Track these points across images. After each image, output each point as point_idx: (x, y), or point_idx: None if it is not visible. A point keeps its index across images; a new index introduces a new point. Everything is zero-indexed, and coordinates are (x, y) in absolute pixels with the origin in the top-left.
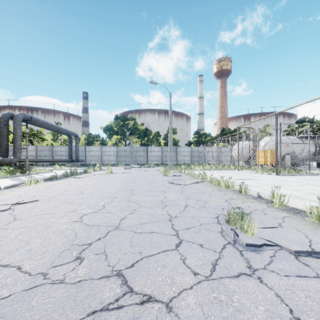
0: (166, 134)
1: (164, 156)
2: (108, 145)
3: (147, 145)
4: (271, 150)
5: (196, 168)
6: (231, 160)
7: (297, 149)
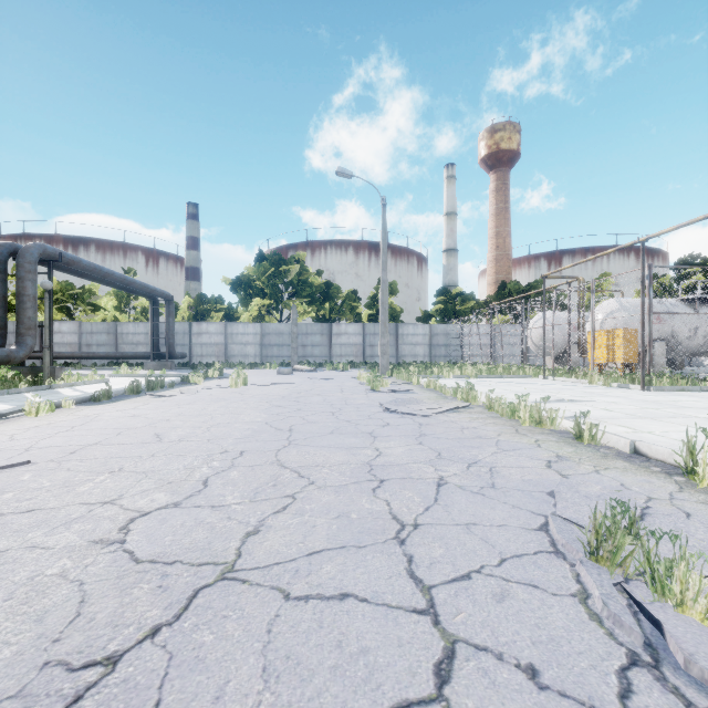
0: (374, 295)
1: (369, 346)
2: (243, 321)
3: (330, 321)
4: (624, 331)
5: (445, 372)
6: (525, 355)
7: (681, 329)
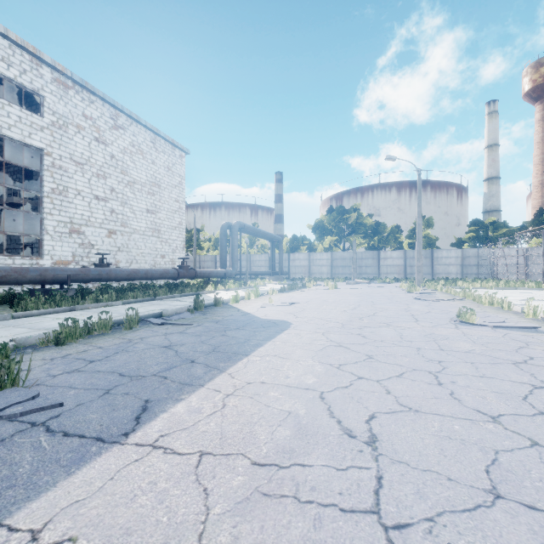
0: (413, 228)
1: (409, 266)
2: (317, 251)
3: (377, 249)
4: None
5: (466, 285)
6: (543, 273)
7: None
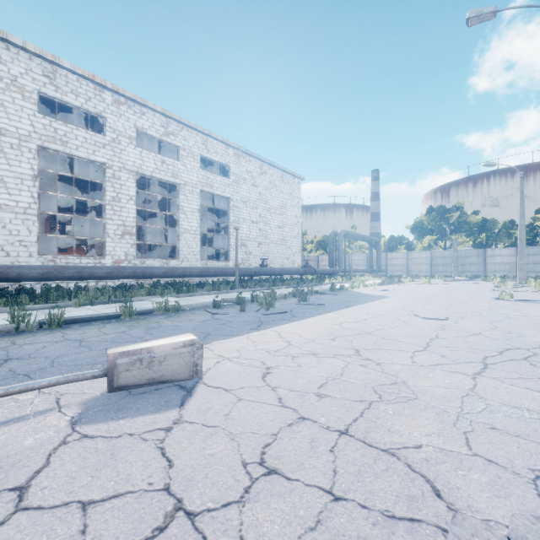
0: (529, 224)
1: None
2: (416, 249)
3: (486, 246)
4: None
5: None
6: None
7: None
